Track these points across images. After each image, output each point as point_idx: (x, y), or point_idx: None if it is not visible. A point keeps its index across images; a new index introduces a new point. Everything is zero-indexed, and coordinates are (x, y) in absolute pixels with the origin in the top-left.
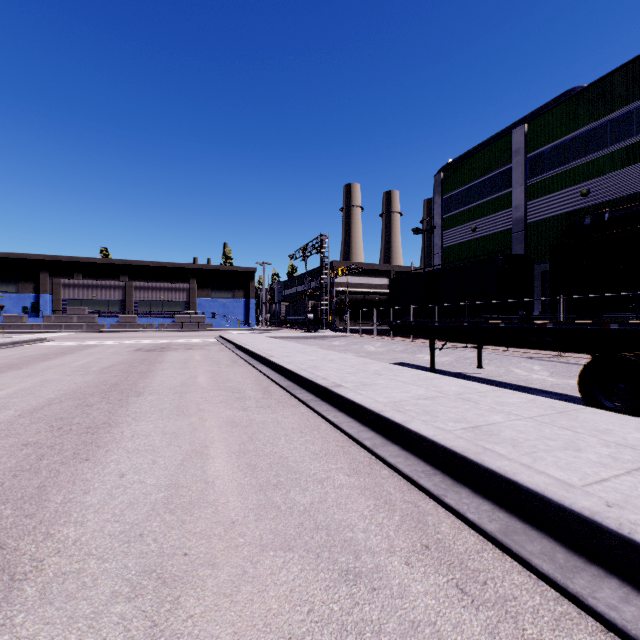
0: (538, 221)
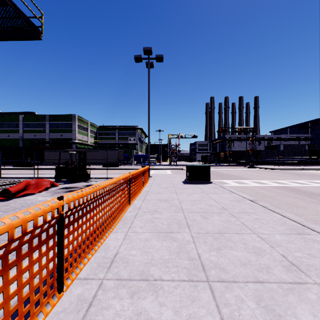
0: (26, 138)
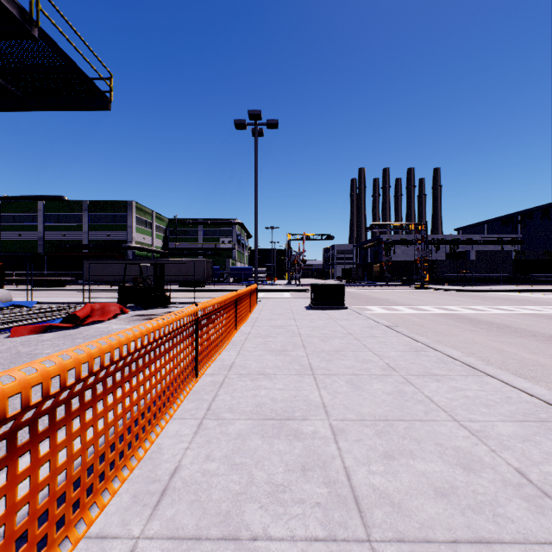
0: (49, 240)
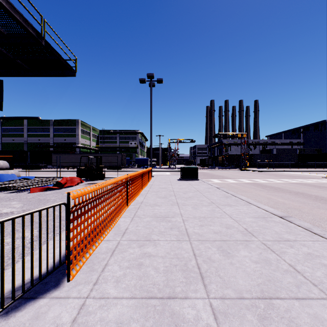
0: (30, 142)
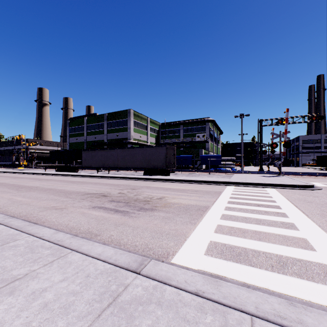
0: (89, 141)
